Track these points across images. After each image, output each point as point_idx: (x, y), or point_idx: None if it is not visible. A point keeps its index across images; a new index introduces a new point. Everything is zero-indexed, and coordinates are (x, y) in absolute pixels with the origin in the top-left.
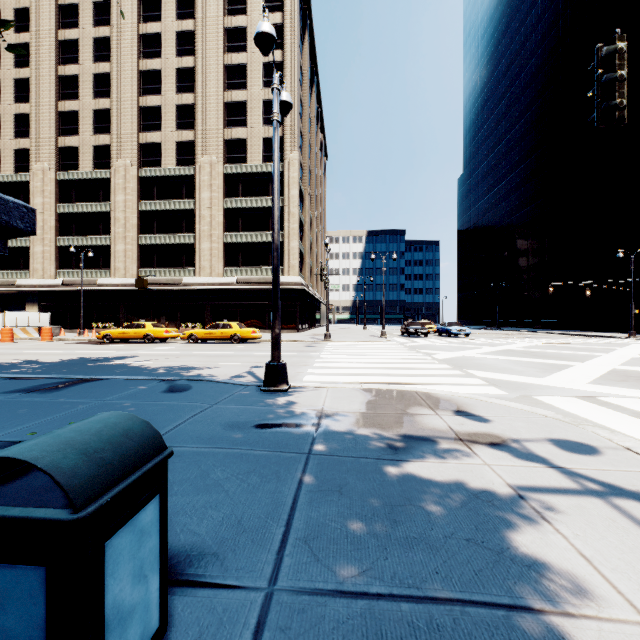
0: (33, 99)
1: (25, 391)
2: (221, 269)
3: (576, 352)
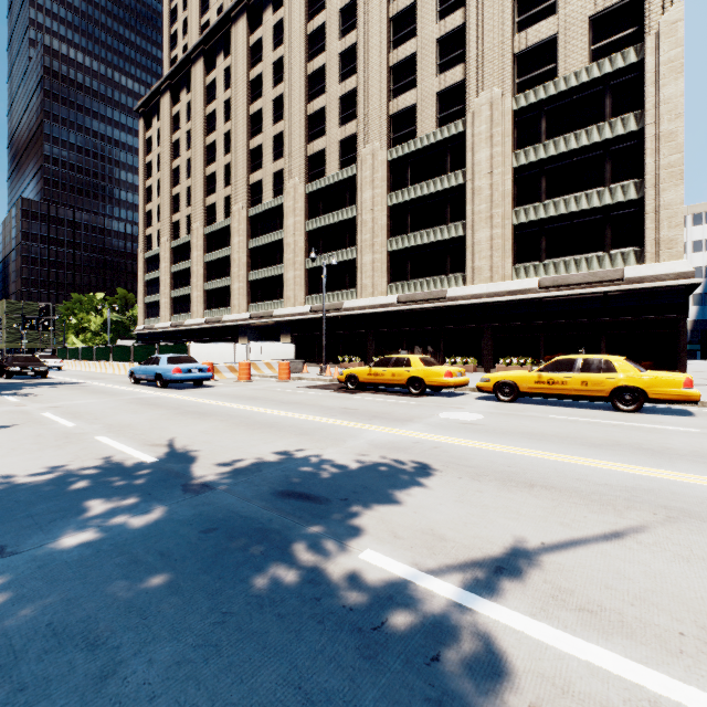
0: (286, 112)
1: None
2: (508, 269)
3: None
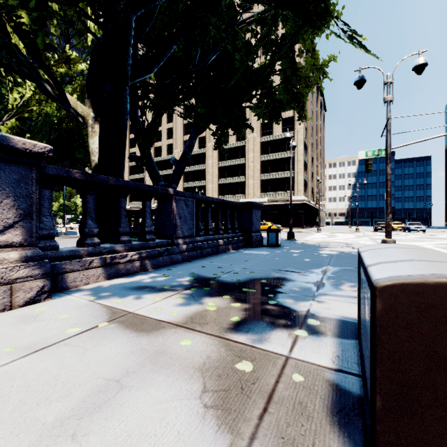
0: (174, 120)
1: None
2: (259, 194)
3: None
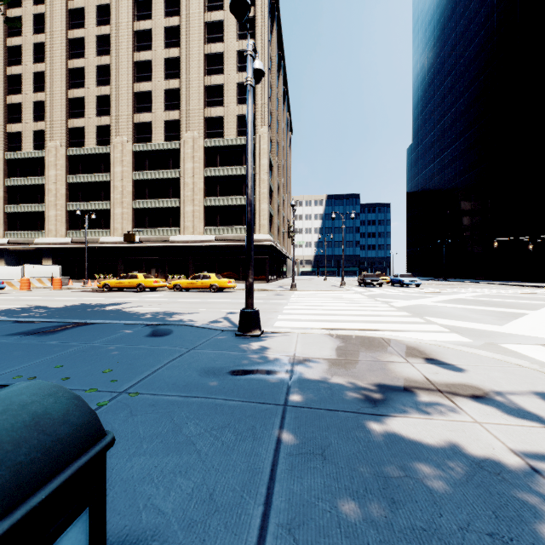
0: (48, 89)
1: (25, 334)
2: (202, 228)
3: (525, 301)
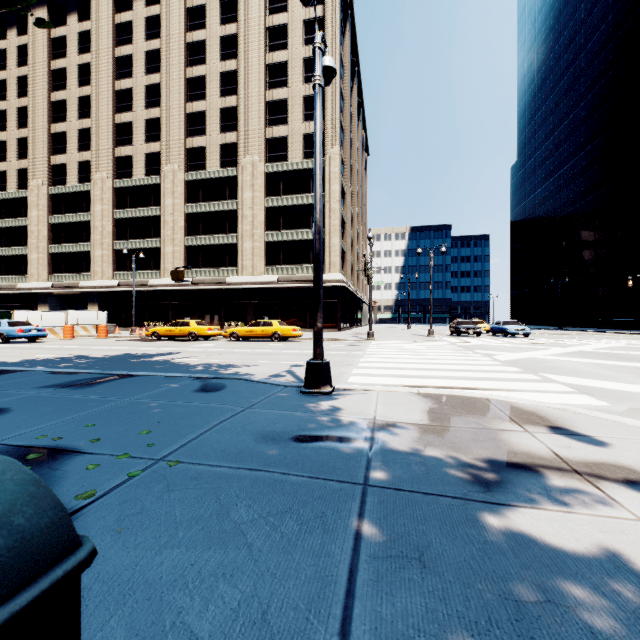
0: (94, 114)
1: (60, 386)
2: (262, 268)
3: None
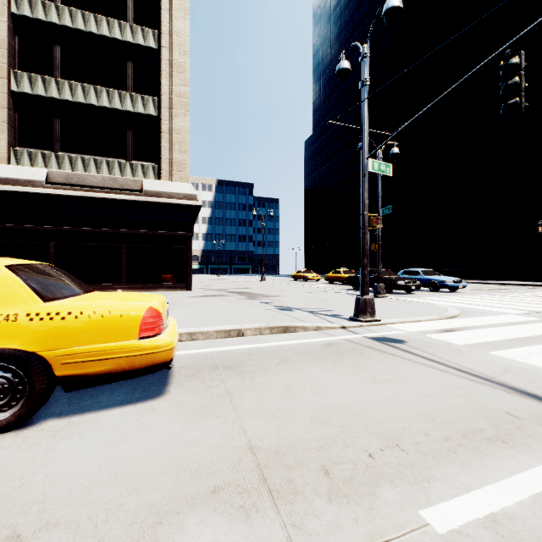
0: None
1: None
2: (2, 147)
3: None
